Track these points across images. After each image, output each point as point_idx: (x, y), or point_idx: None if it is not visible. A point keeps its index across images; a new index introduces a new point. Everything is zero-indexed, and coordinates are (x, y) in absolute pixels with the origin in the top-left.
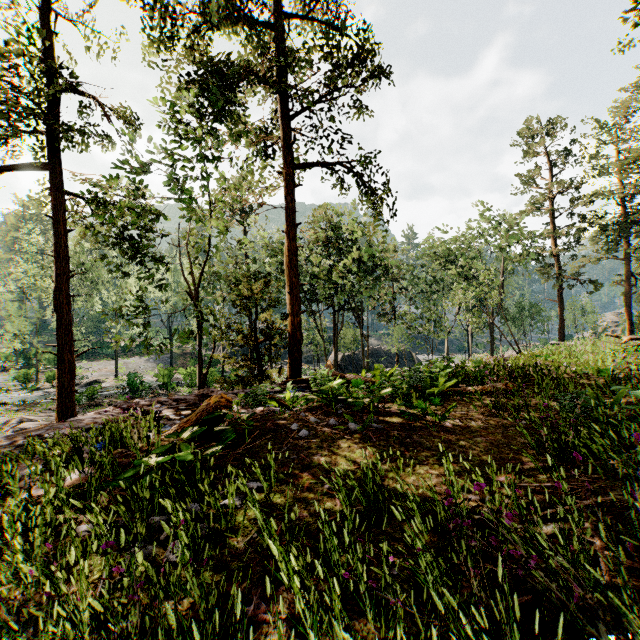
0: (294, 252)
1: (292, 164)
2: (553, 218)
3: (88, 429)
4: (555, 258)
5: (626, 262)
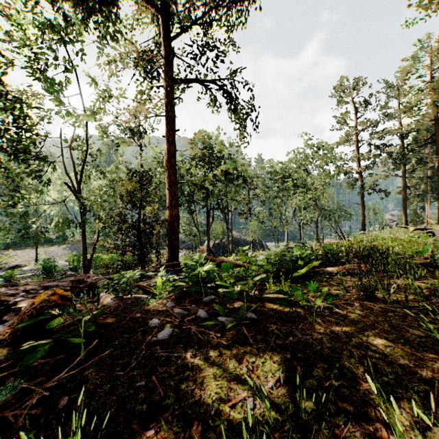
0: (172, 154)
1: (170, 79)
2: (358, 147)
3: None
4: (359, 174)
5: (403, 178)
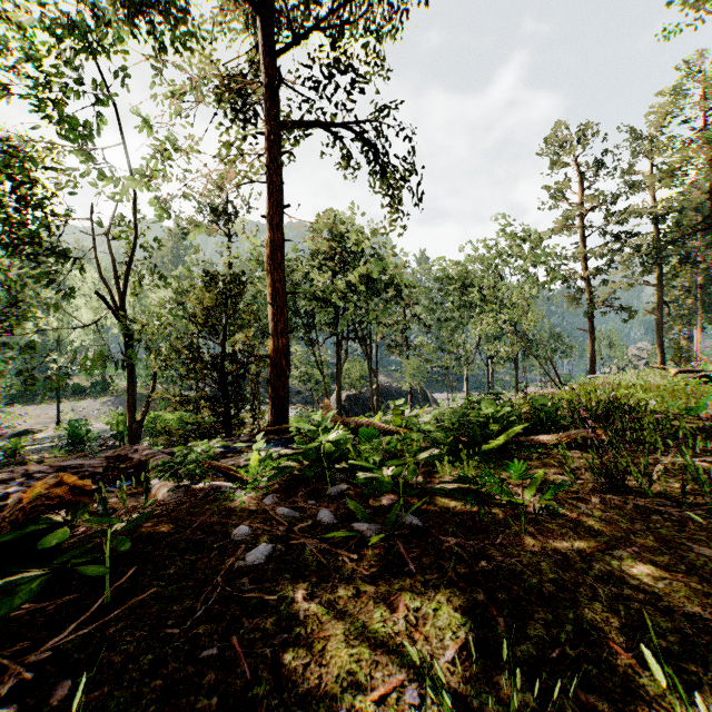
0: (277, 246)
1: (275, 121)
2: (584, 237)
3: None
4: (586, 282)
5: (658, 288)
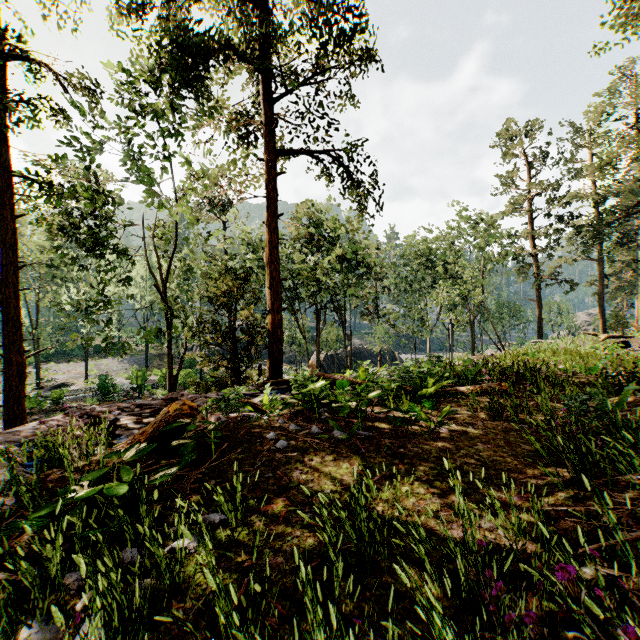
0: (274, 245)
1: (272, 151)
2: (532, 219)
3: (25, 443)
4: (534, 258)
5: (600, 263)
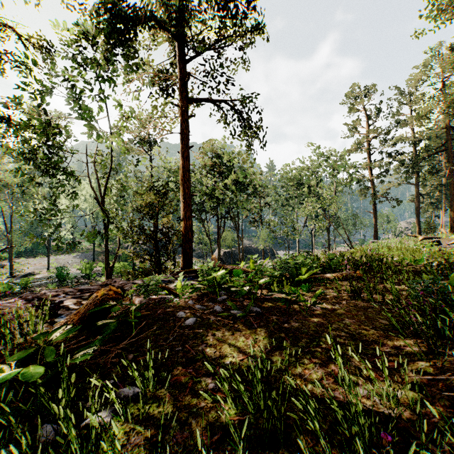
0: (186, 169)
1: (185, 99)
2: (370, 155)
3: None
4: (371, 182)
5: (417, 186)
